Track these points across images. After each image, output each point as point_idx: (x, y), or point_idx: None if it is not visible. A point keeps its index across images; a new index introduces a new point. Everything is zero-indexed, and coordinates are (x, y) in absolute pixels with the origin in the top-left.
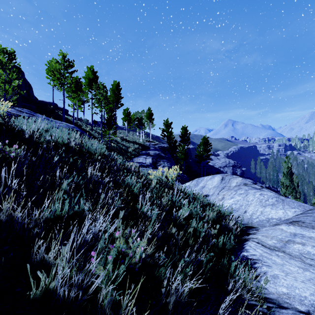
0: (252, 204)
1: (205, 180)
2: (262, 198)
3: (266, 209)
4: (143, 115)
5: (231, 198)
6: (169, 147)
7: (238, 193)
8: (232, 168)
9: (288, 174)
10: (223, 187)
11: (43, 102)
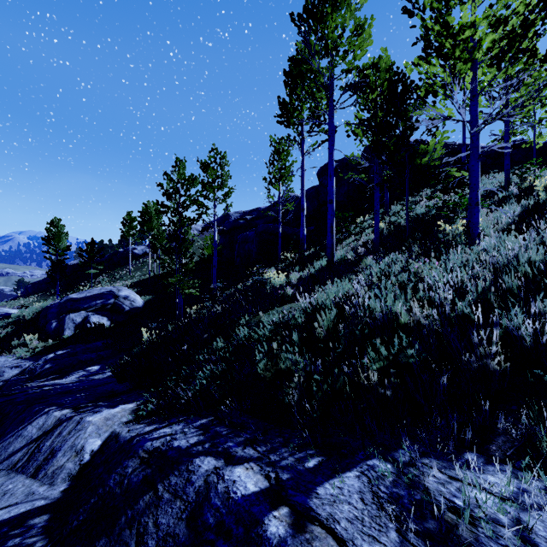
0: None
1: None
2: None
3: None
4: None
5: None
6: None
7: None
8: None
9: None
10: None
11: None
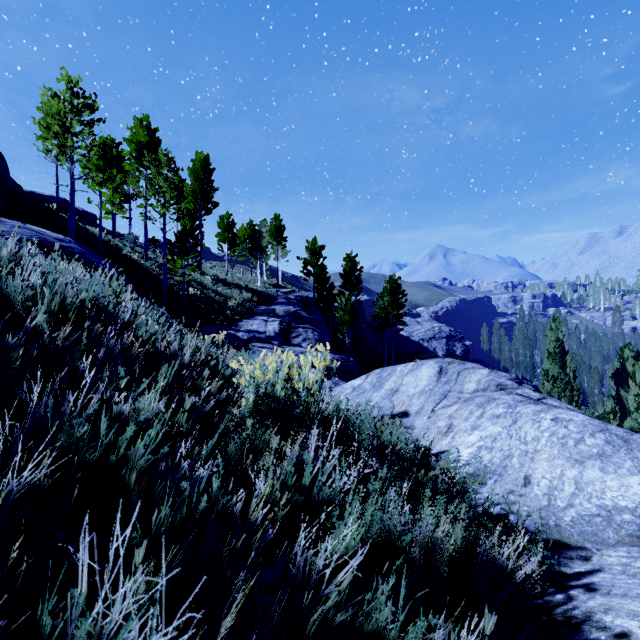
0: (540, 455)
1: (398, 374)
2: (563, 434)
3: (586, 472)
4: (265, 231)
5: (472, 429)
6: (317, 298)
7: (490, 414)
8: (445, 341)
9: (557, 355)
10: (445, 393)
11: (36, 196)
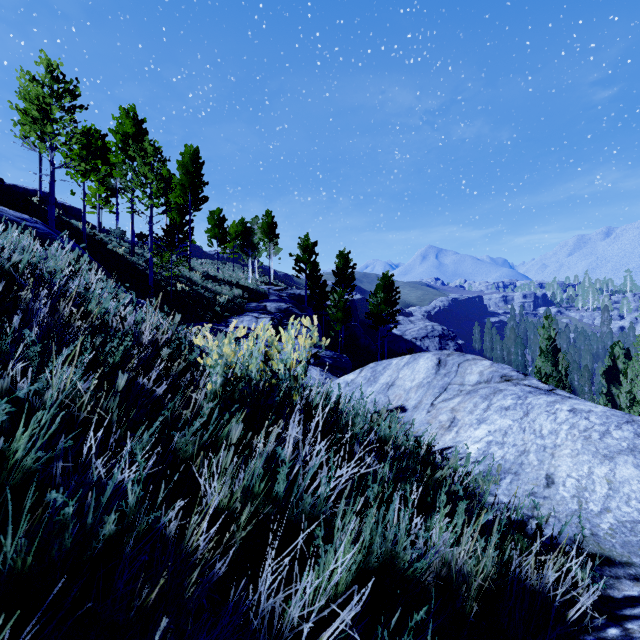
0: (562, 450)
1: (394, 367)
2: (585, 426)
3: (619, 469)
4: (257, 229)
5: (478, 422)
6: (310, 295)
7: (497, 406)
8: (438, 340)
9: (550, 352)
10: (445, 385)
11: (18, 189)
